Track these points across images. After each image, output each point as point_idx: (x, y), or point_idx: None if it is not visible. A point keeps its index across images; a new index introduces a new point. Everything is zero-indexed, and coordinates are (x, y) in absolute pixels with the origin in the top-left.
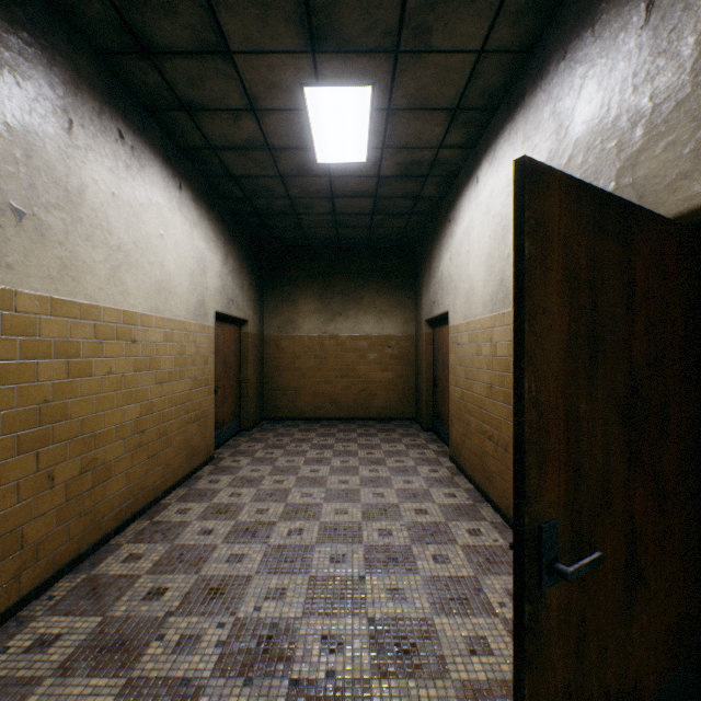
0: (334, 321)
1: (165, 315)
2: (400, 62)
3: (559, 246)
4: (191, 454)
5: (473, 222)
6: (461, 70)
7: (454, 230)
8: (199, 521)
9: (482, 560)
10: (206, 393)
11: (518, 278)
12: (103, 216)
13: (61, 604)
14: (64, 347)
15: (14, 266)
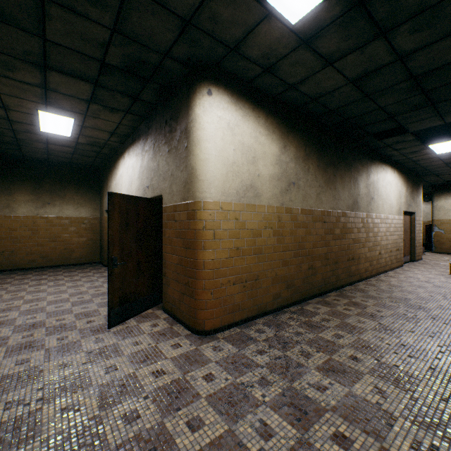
0: (45, 208)
1: None
2: (88, 117)
3: (118, 207)
4: None
5: (123, 174)
6: (113, 125)
7: (117, 172)
8: None
9: None
10: None
11: (109, 213)
12: None
13: None
14: None
15: None
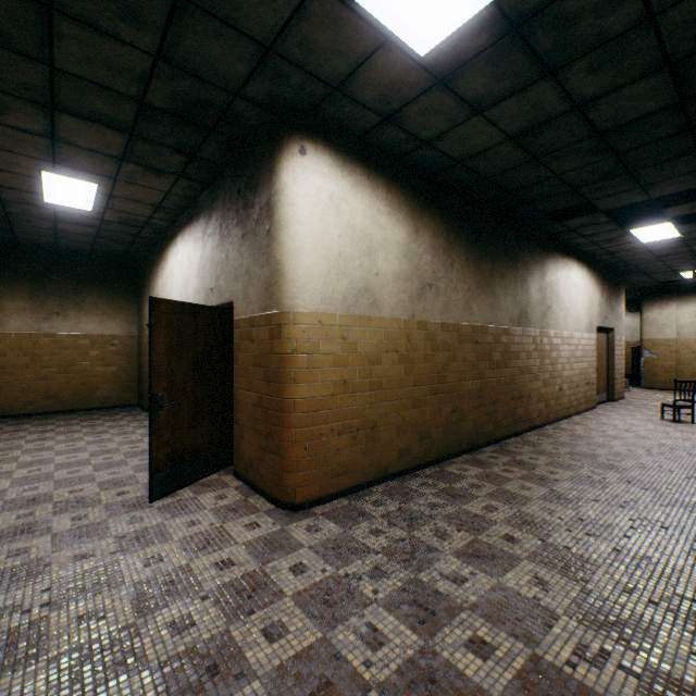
0: (51, 320)
1: None
2: (119, 182)
3: (165, 320)
4: None
5: (175, 268)
6: (159, 195)
7: (165, 266)
8: None
9: None
10: None
11: (151, 329)
12: None
13: None
14: None
15: None
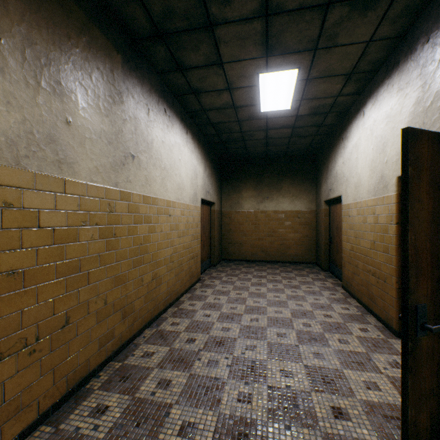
0: (263, 202)
1: (181, 201)
2: (317, 54)
3: (427, 168)
4: (191, 276)
5: (360, 140)
6: (355, 53)
7: (345, 144)
8: (202, 310)
9: (370, 345)
10: (197, 243)
11: (404, 185)
12: (159, 153)
13: (149, 340)
14: (146, 218)
15: (132, 181)
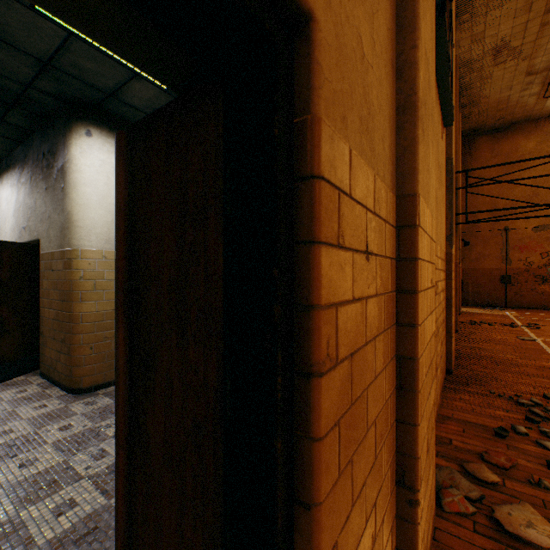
0: None
1: None
2: None
3: None
4: None
5: None
6: None
7: None
8: None
9: None
10: None
11: None
12: None
13: None
14: None
15: None
